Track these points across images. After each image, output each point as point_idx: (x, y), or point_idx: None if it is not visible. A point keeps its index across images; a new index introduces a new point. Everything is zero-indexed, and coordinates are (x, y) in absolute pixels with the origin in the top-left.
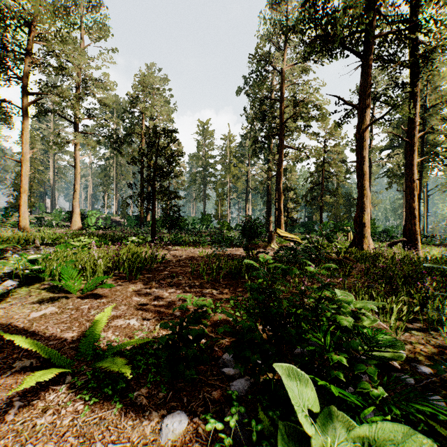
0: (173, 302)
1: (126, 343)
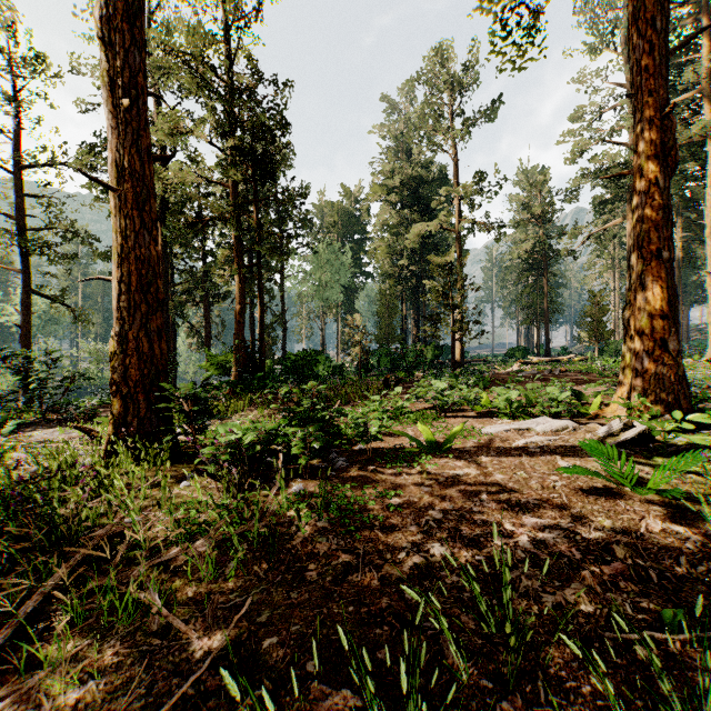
0: (459, 504)
1: (419, 449)
